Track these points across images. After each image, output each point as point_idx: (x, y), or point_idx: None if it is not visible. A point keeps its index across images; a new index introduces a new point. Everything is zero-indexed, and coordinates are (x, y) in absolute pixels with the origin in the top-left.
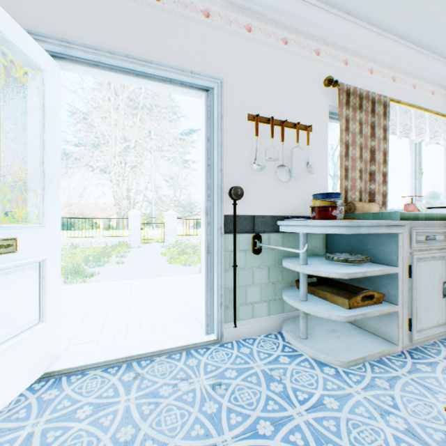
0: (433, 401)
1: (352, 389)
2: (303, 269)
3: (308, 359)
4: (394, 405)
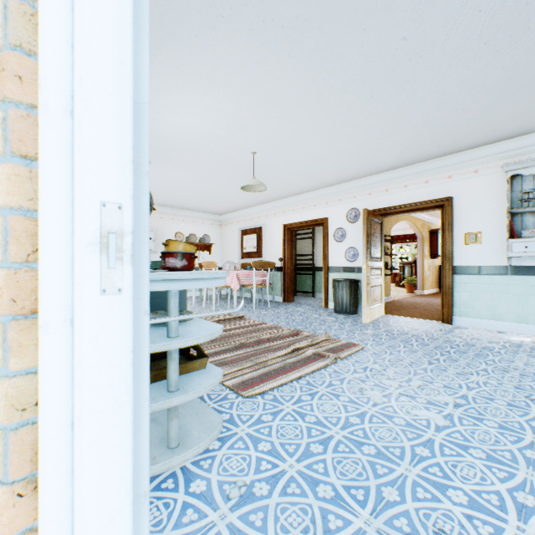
0: (238, 400)
1: (241, 431)
2: (200, 338)
3: (195, 460)
4: (250, 415)
